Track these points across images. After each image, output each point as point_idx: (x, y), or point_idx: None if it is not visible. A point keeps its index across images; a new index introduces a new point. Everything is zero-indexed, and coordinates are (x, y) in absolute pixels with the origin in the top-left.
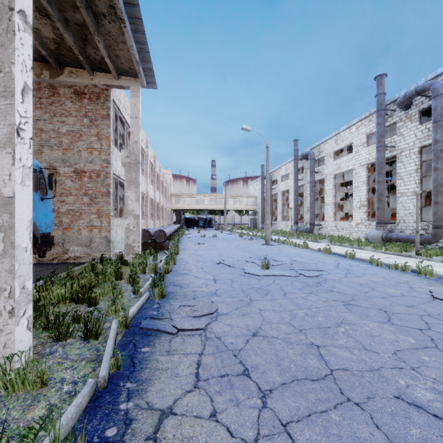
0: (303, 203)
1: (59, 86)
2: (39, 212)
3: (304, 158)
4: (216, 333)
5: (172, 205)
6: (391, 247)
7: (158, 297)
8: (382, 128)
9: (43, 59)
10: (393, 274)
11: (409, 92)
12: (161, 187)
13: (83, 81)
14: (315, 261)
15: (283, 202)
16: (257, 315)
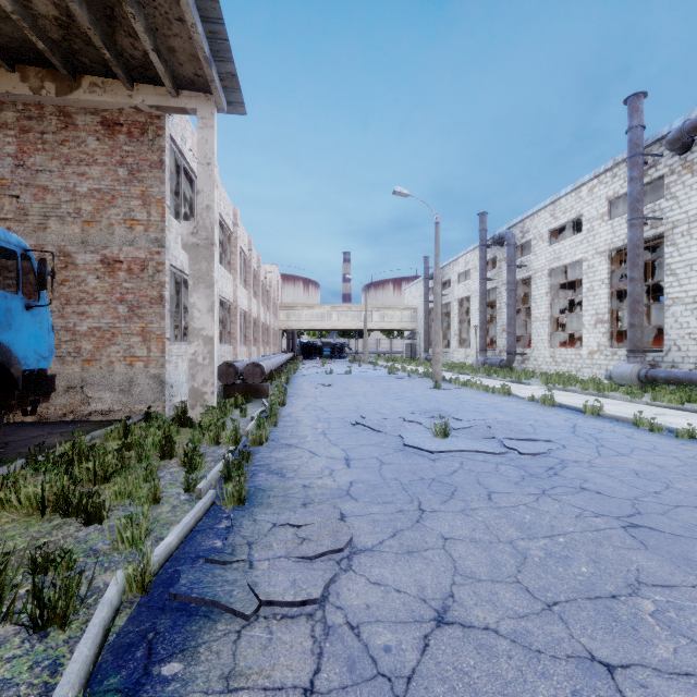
0: (493, 318)
1: (75, 112)
2: (22, 332)
3: (498, 243)
4: (348, 611)
5: (280, 323)
6: (662, 394)
7: (233, 501)
8: (638, 186)
9: (45, 62)
10: (690, 450)
11: (691, 120)
12: (262, 294)
13: (115, 100)
14: (531, 421)
15: (460, 317)
16: (439, 554)
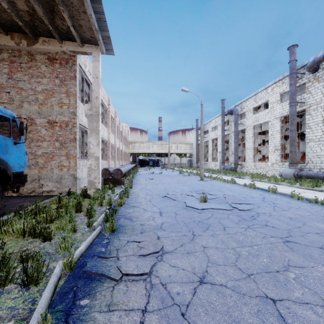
0: (228, 148)
1: (35, 54)
2: (12, 155)
3: (230, 113)
4: (161, 278)
5: (129, 150)
6: (304, 183)
7: (109, 231)
8: (294, 88)
9: (22, 31)
10: (315, 208)
11: (317, 58)
12: (121, 136)
13: (54, 48)
14: (244, 195)
15: (213, 147)
16: (201, 254)
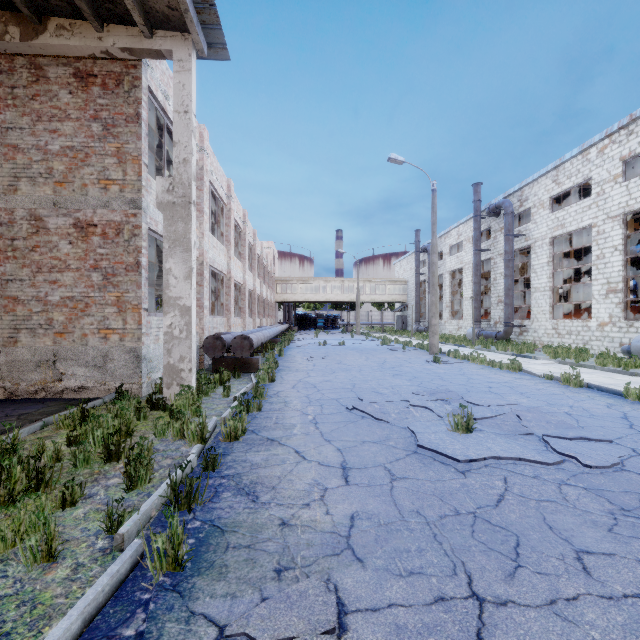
0: (483, 290)
1: (47, 64)
2: None
3: (493, 212)
4: None
5: (277, 296)
6: None
7: (166, 563)
8: None
9: (8, 3)
10: None
11: None
12: (258, 267)
13: (83, 43)
14: (565, 408)
15: (452, 289)
16: None
